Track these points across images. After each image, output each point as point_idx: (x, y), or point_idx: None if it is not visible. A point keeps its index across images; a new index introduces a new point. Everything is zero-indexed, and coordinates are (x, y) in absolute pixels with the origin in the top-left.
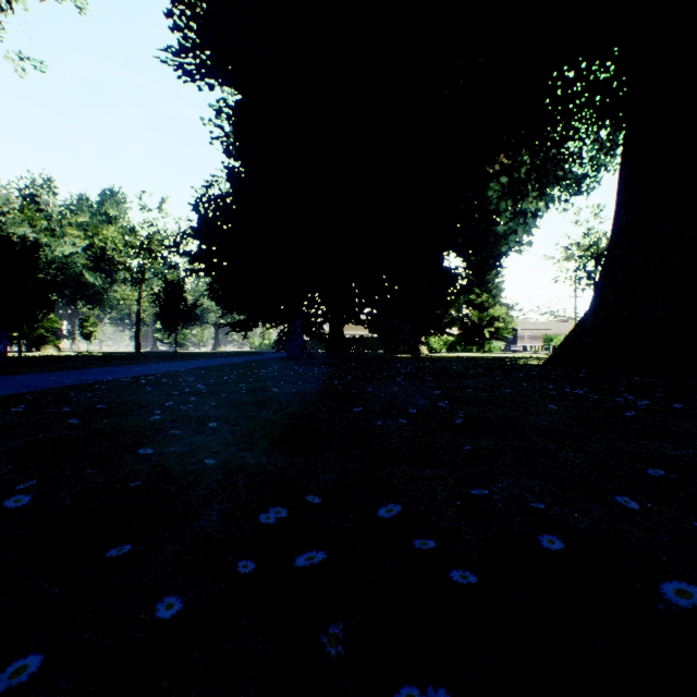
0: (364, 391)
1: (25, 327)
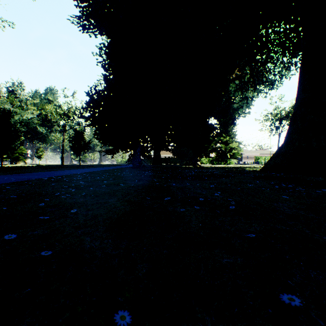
0: (171, 185)
1: (9, 152)
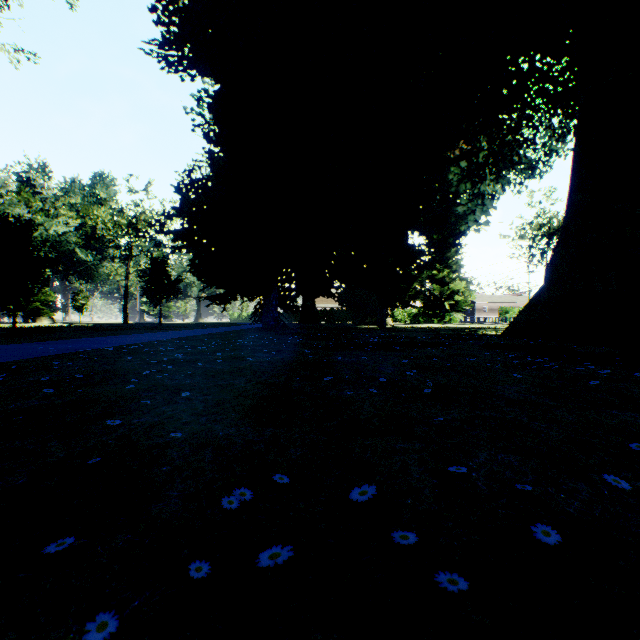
0: (334, 360)
1: (22, 300)
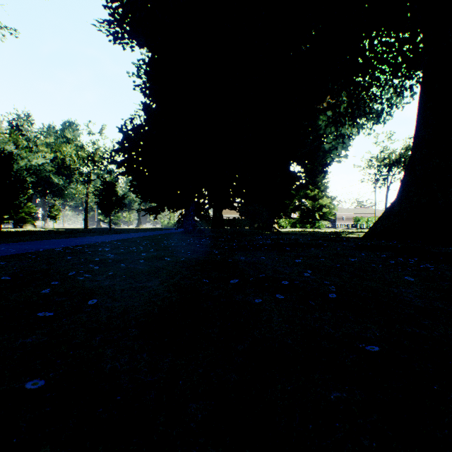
0: (238, 260)
1: (12, 211)
